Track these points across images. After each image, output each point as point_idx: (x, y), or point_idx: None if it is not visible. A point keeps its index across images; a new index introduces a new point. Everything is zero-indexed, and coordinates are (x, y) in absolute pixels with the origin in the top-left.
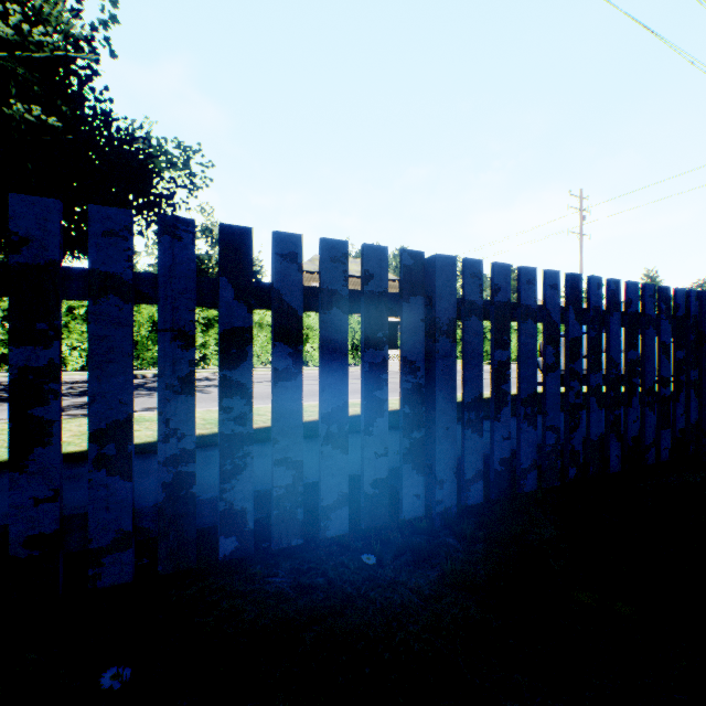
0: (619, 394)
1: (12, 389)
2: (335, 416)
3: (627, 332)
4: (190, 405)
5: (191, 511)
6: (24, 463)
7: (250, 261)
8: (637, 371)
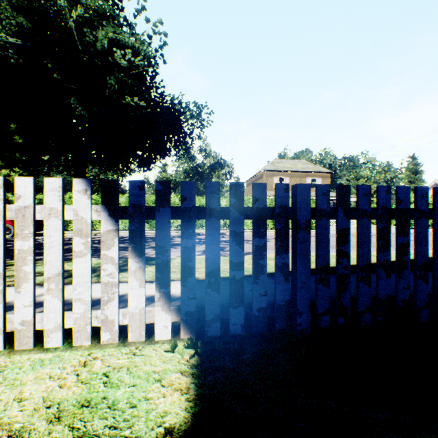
0: None
1: (398, 250)
2: None
3: None
4: None
5: None
6: (401, 275)
7: None
8: None
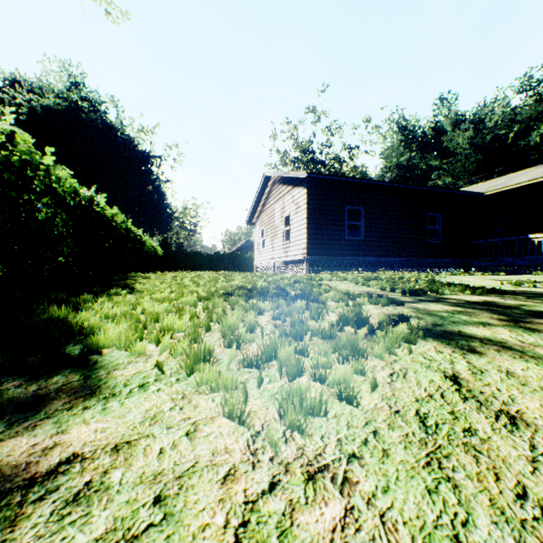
0: None
1: None
2: None
3: None
4: None
5: None
6: None
7: None
8: None
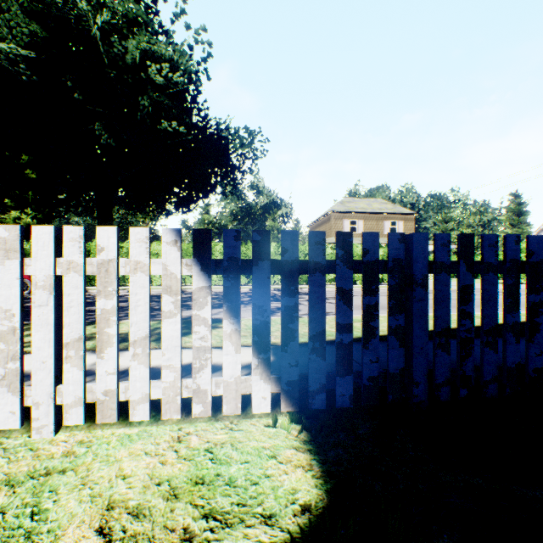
0: None
1: (529, 311)
2: None
3: None
4: None
5: None
6: (532, 340)
7: None
8: None
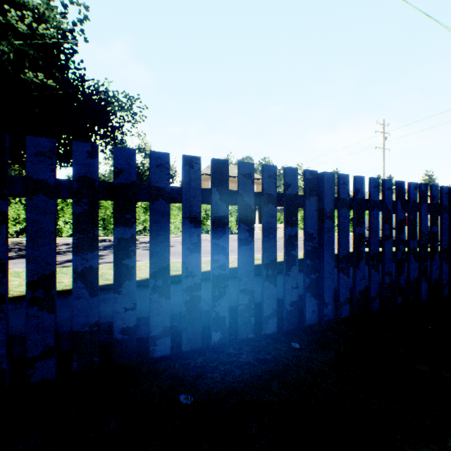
0: (426, 253)
1: (115, 250)
2: (270, 265)
3: (431, 215)
4: (198, 258)
5: (198, 317)
6: (120, 289)
7: (227, 179)
8: (437, 239)
